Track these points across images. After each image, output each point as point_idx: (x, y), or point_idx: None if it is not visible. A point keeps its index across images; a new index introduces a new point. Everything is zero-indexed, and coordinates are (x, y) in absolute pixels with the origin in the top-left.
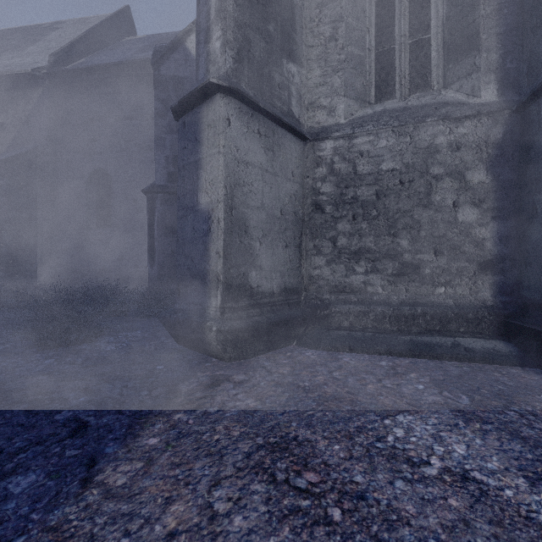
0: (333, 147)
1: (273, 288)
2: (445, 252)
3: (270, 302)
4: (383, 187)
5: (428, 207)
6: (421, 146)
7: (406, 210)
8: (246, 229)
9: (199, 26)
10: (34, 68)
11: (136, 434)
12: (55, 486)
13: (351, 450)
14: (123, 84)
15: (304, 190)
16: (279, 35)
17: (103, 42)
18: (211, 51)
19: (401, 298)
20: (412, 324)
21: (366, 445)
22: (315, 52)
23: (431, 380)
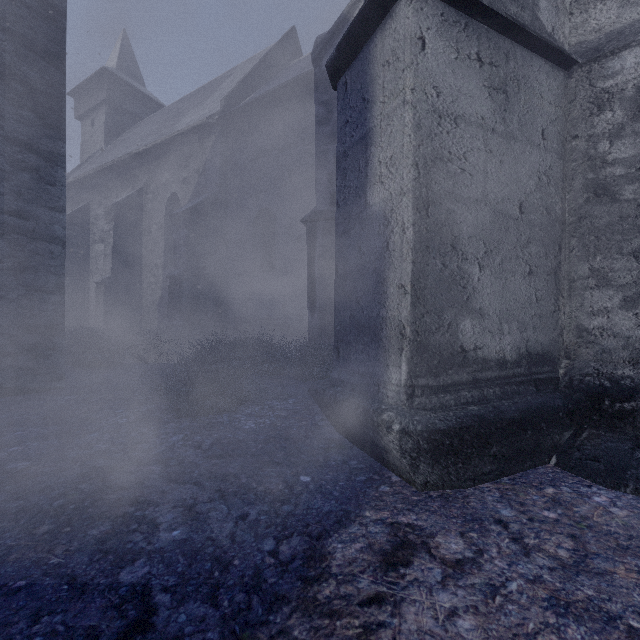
0: None
1: (503, 351)
2: None
3: (498, 378)
4: None
5: None
6: None
7: None
8: (454, 242)
9: None
10: (208, 116)
11: None
12: None
13: None
14: (286, 109)
15: (565, 166)
16: None
17: (269, 74)
18: None
19: None
20: None
21: None
22: None
23: None
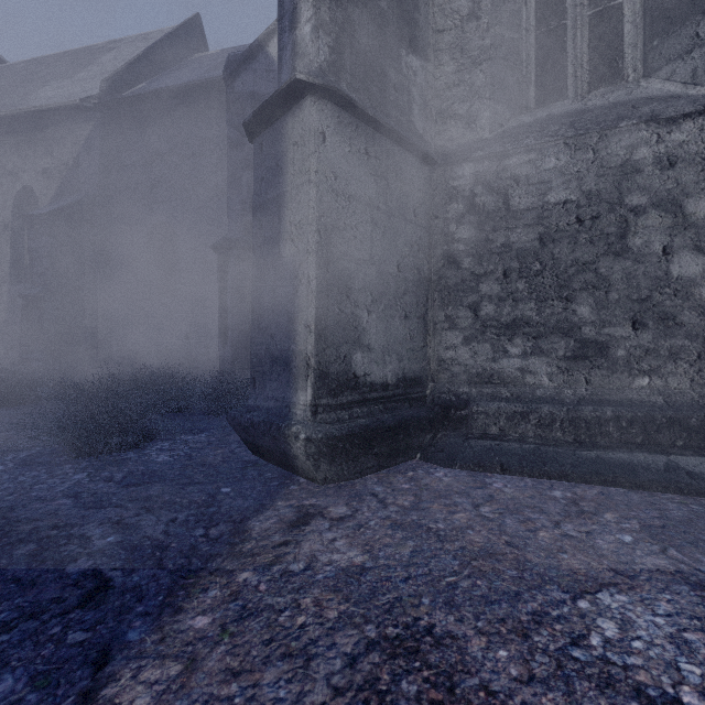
0: (473, 173)
1: (386, 377)
2: (649, 324)
3: (383, 398)
4: (550, 228)
5: (621, 255)
6: (611, 164)
7: (587, 261)
8: (349, 293)
9: (282, 8)
10: (83, 97)
11: (178, 607)
12: (37, 704)
13: (530, 661)
14: (190, 112)
15: (431, 237)
16: (394, 15)
17: (167, 62)
18: (298, 40)
19: (579, 393)
20: (597, 433)
21: (554, 653)
22: (447, 39)
23: (642, 527)
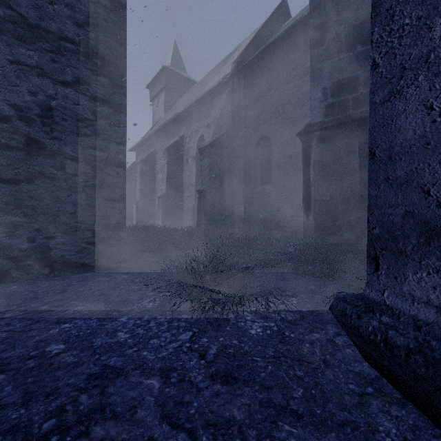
0: None
1: None
2: None
3: None
4: None
5: None
6: None
7: None
8: None
9: None
10: (223, 77)
11: None
12: None
13: None
14: (280, 56)
15: None
16: None
17: (266, 37)
18: None
19: None
20: None
21: None
22: None
23: None
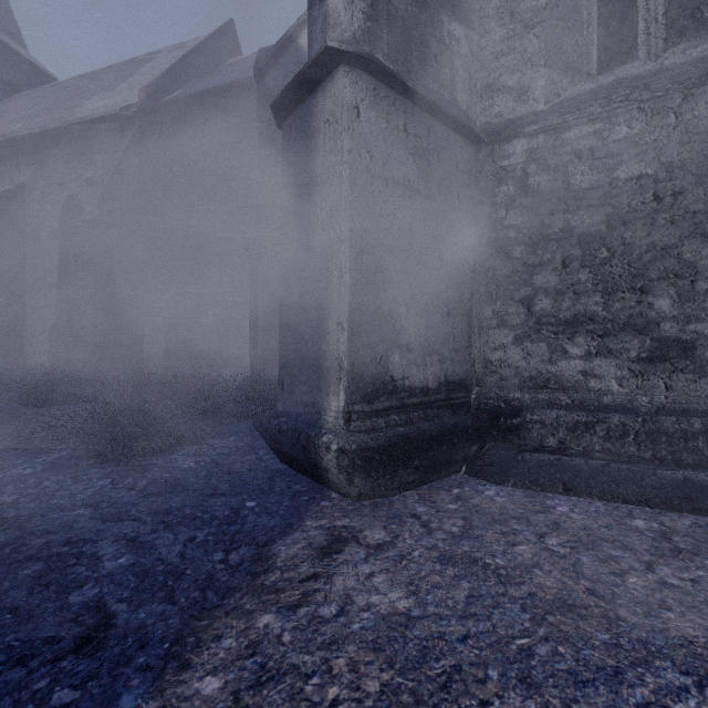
0: (526, 150)
1: (427, 380)
2: None
3: (423, 403)
4: (620, 208)
5: None
6: (698, 128)
7: (668, 245)
8: (385, 286)
9: None
10: (123, 106)
11: (185, 661)
12: None
13: None
14: (223, 115)
15: (476, 225)
16: None
17: (202, 68)
18: (330, 10)
19: (658, 401)
20: (682, 449)
21: None
22: (494, 4)
23: None
